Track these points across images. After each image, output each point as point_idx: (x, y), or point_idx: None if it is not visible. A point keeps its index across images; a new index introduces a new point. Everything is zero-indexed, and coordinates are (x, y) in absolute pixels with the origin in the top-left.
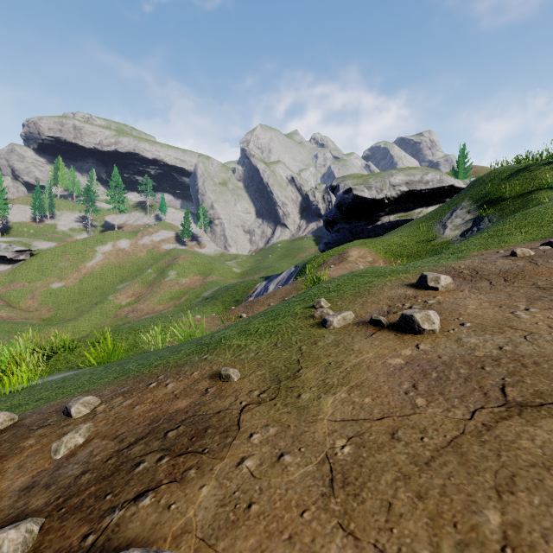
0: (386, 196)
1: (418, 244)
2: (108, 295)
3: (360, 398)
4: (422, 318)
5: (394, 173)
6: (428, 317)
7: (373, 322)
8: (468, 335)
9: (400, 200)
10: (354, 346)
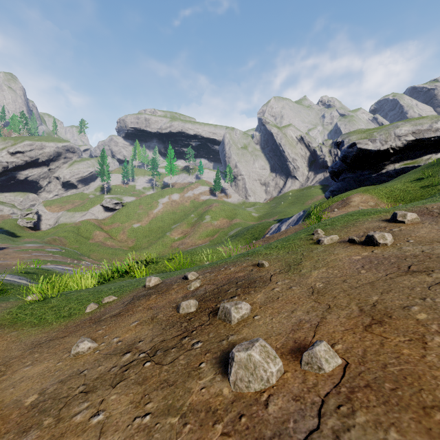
0: (391, 146)
1: (422, 189)
2: (166, 233)
3: (332, 271)
4: (379, 237)
5: (400, 124)
6: (383, 236)
7: (349, 241)
8: (408, 246)
9: (406, 148)
10: (334, 252)
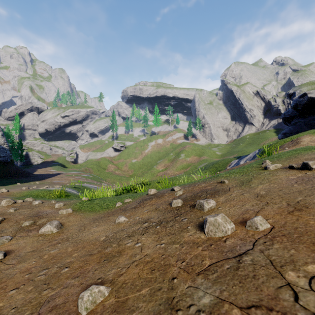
0: None
1: None
2: (153, 166)
3: (273, 185)
4: (312, 163)
5: None
6: None
7: (289, 167)
8: None
9: None
10: (277, 174)
